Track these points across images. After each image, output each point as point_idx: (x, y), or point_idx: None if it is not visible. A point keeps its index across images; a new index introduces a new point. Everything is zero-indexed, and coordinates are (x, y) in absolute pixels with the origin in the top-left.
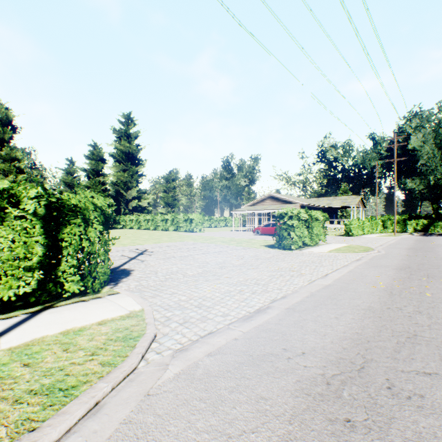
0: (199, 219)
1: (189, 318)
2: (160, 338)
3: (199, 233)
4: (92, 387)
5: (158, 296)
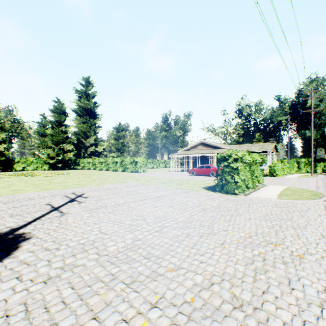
0: (143, 162)
1: None
2: None
3: (142, 174)
4: None
5: None
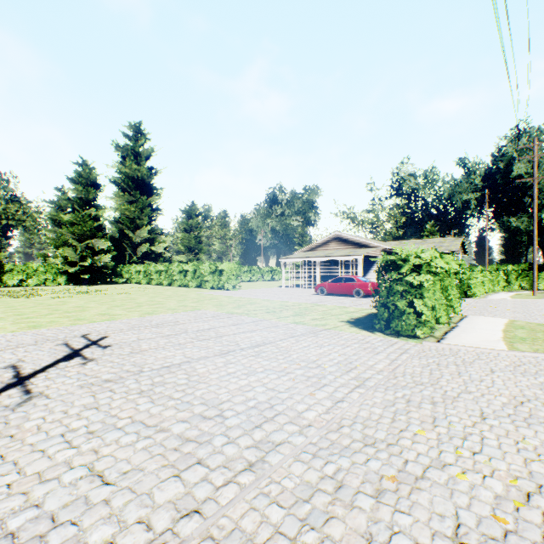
0: (232, 271)
1: None
2: None
3: (232, 292)
4: None
5: None
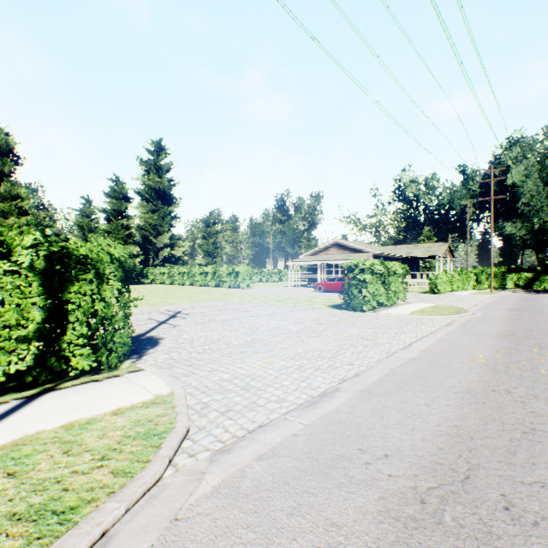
0: (246, 273)
1: (233, 404)
2: (194, 434)
3: (246, 290)
4: (99, 509)
5: (193, 374)
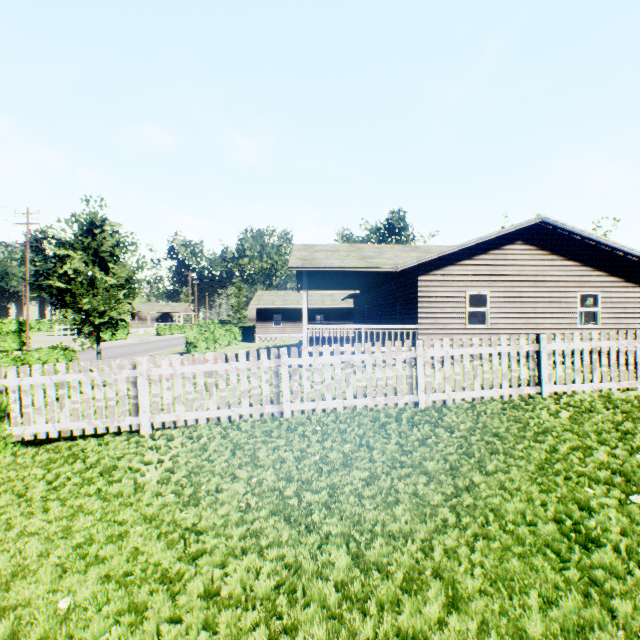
0: None
1: None
2: None
3: None
4: None
5: None
